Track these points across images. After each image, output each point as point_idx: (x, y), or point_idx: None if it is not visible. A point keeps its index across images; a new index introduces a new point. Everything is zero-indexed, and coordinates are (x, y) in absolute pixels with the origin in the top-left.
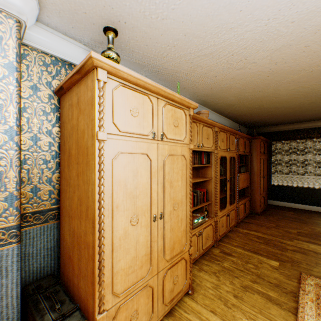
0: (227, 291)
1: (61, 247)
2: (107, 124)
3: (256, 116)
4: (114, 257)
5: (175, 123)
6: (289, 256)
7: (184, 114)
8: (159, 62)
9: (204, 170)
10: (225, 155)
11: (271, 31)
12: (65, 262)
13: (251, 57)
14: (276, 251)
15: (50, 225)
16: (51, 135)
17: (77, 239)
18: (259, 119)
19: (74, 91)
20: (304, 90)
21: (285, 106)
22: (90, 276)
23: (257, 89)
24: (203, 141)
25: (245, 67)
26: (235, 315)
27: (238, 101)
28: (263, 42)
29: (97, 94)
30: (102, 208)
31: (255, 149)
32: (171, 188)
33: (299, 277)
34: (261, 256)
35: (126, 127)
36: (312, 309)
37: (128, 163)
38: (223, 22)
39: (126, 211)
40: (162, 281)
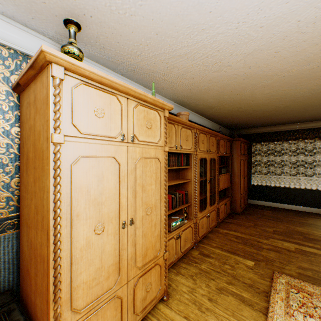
0: (202, 295)
1: (21, 259)
2: (64, 125)
3: (236, 118)
4: (73, 270)
5: (148, 125)
6: (264, 255)
7: (159, 115)
8: (133, 61)
9: (184, 171)
10: (205, 157)
11: (242, 35)
12: (24, 276)
13: (225, 60)
14: (252, 250)
15: (8, 235)
16: (10, 136)
17: (34, 251)
18: (239, 121)
19: (32, 88)
20: (278, 94)
21: (262, 109)
22: (45, 293)
23: (234, 92)
24: (182, 143)
25: (221, 70)
26: (208, 319)
27: (218, 103)
28: (236, 45)
29: (51, 92)
30: (58, 218)
31: (235, 150)
32: (144, 192)
33: (272, 276)
34: (238, 256)
35: (89, 128)
36: (282, 308)
37: (92, 168)
38: (194, 23)
39: (89, 219)
40: (133, 290)
